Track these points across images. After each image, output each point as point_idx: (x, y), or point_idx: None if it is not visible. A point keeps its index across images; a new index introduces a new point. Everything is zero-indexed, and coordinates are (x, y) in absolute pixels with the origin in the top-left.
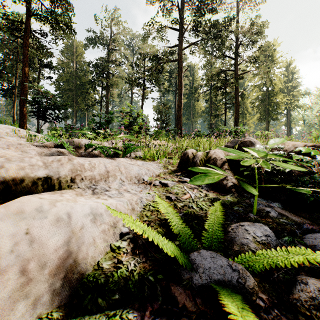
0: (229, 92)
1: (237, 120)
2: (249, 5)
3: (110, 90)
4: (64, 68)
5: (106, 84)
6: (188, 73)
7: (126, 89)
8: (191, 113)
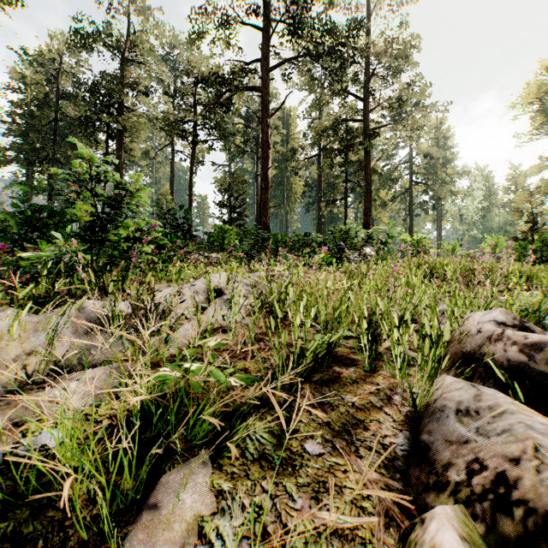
0: (354, 161)
1: (368, 212)
2: (389, 6)
3: (127, 141)
4: (27, 89)
5: (116, 128)
6: (280, 122)
7: (163, 143)
8: (285, 196)
